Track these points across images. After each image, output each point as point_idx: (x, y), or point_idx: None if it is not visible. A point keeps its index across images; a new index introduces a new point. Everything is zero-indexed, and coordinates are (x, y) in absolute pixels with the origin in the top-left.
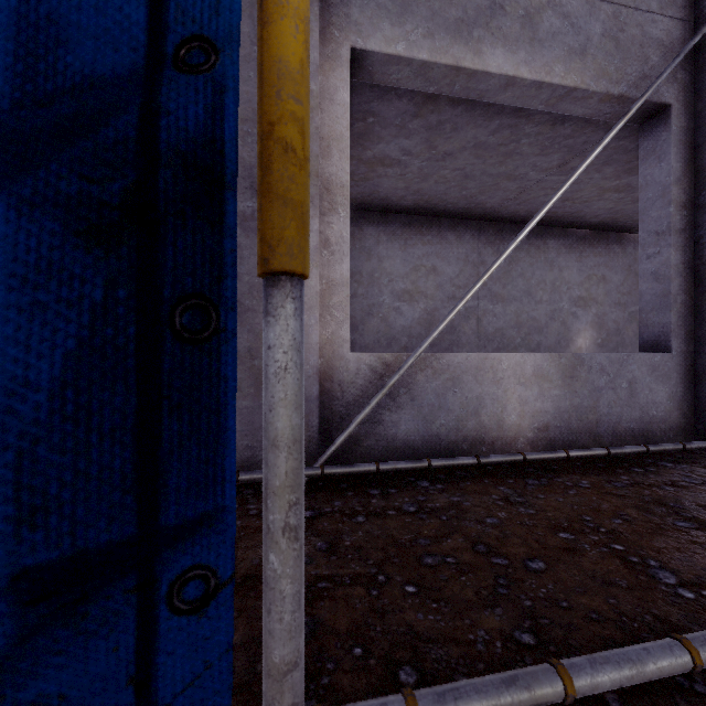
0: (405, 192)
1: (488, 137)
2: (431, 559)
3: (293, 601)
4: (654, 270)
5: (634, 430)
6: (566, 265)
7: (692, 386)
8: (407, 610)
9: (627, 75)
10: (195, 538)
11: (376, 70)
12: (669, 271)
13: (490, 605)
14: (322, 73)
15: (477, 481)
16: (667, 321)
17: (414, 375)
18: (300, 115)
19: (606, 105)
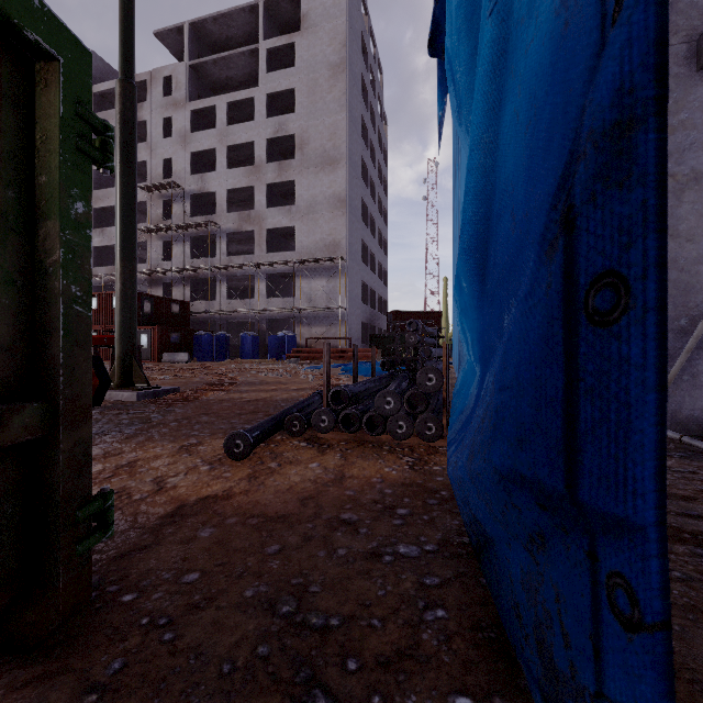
0: None
1: None
2: None
3: None
4: None
5: None
6: None
7: None
8: None
9: None
10: (621, 545)
11: None
12: None
13: None
14: None
15: None
16: None
17: None
18: None
19: None
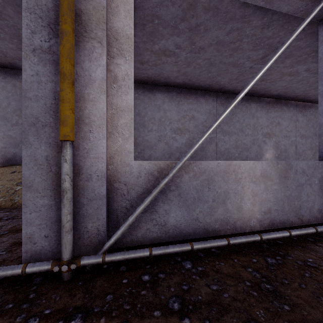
0: (178, 74)
1: (224, 36)
2: None
3: None
4: None
5: (322, 211)
6: (260, 116)
7: None
8: None
9: None
10: None
11: None
12: None
13: None
14: None
15: (228, 261)
16: None
17: (180, 177)
18: None
19: (303, 3)
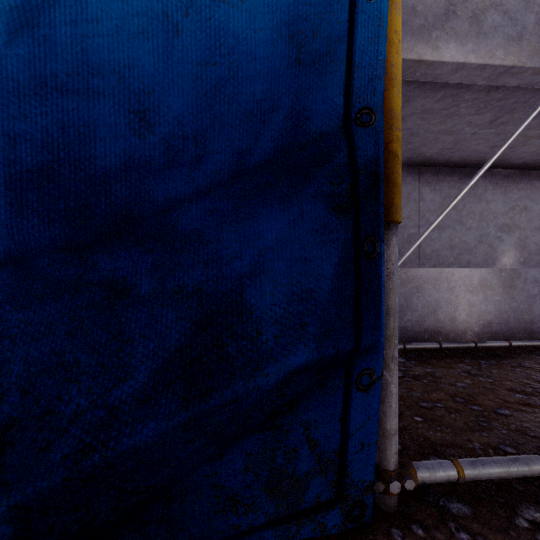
0: None
1: (433, 104)
2: (426, 404)
3: (396, 397)
4: None
5: None
6: (492, 198)
7: None
8: (421, 429)
9: None
10: (366, 355)
11: None
12: None
13: (477, 430)
14: None
15: (440, 360)
16: None
17: None
18: (400, 137)
19: (538, 76)
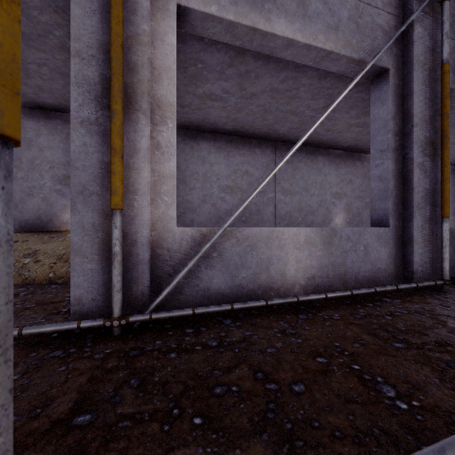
0: (227, 119)
1: (279, 84)
2: (220, 389)
3: None
4: (379, 174)
5: (368, 277)
6: (329, 172)
7: (401, 248)
8: (190, 444)
9: (363, 47)
10: None
11: (197, 24)
12: (388, 175)
13: (259, 431)
14: (155, 20)
15: (265, 318)
16: (387, 207)
17: (223, 243)
18: None
19: (350, 65)
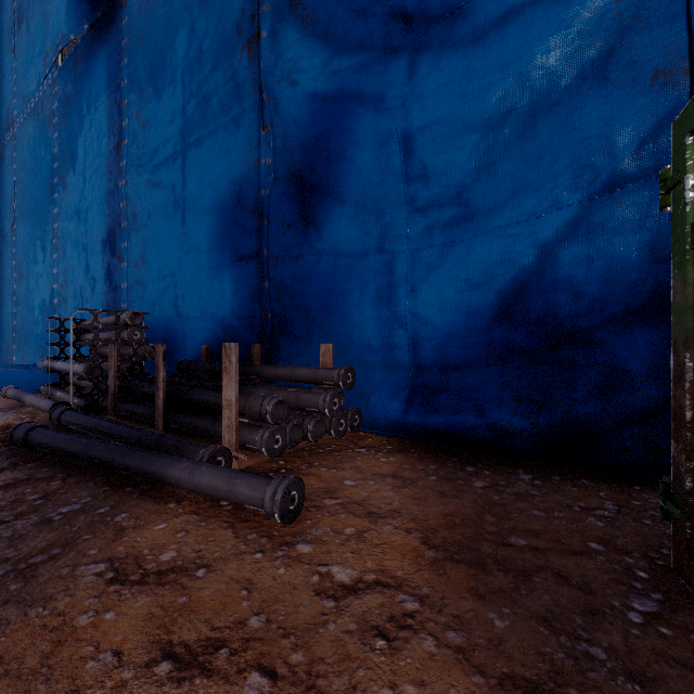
0: None
1: None
2: None
3: None
4: None
5: None
6: None
7: None
8: None
9: None
10: None
11: None
12: None
13: None
14: None
15: None
16: None
17: None
18: None
19: None
